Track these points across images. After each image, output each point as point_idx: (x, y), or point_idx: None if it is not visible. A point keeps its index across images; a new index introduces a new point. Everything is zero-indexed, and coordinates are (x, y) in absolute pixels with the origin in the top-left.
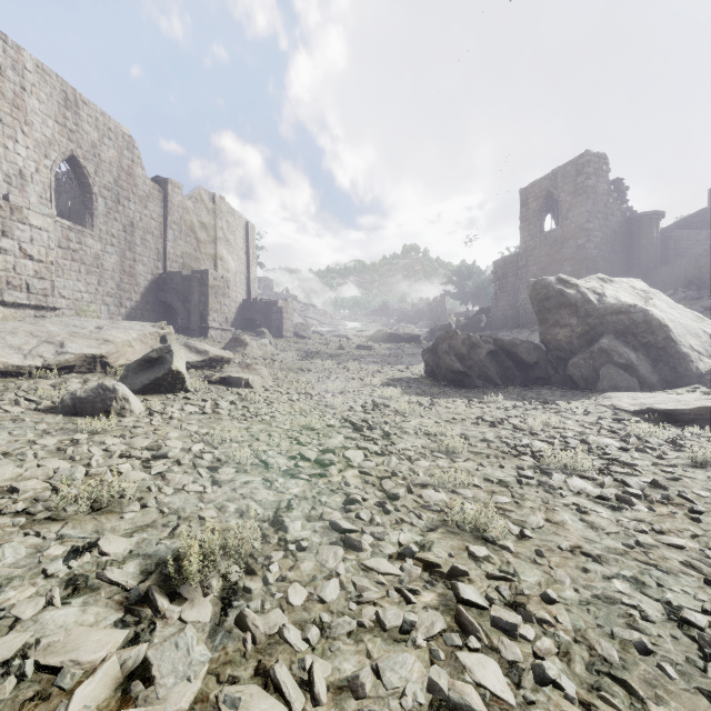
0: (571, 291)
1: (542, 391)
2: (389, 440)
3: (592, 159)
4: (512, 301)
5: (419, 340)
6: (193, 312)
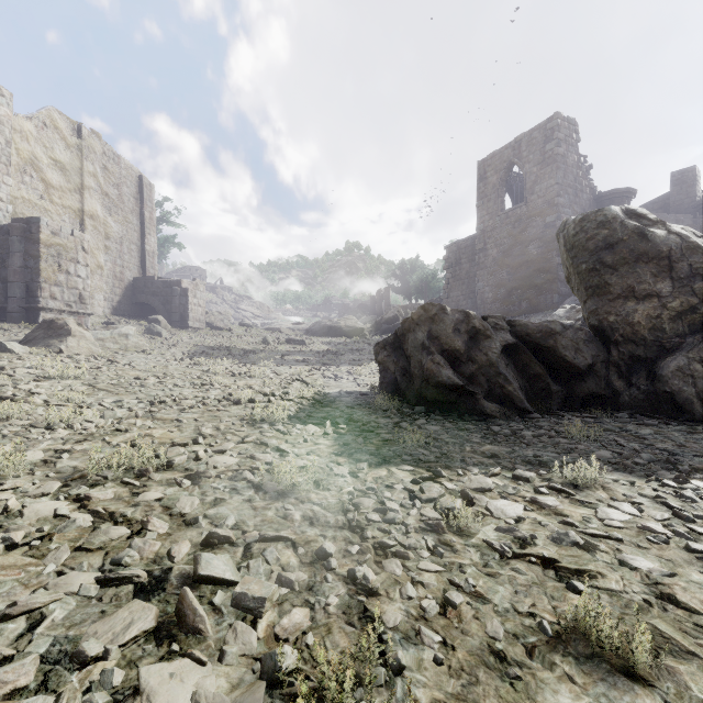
0: (659, 230)
1: (635, 430)
2: None
3: (563, 123)
4: (467, 291)
5: (363, 334)
6: (12, 283)
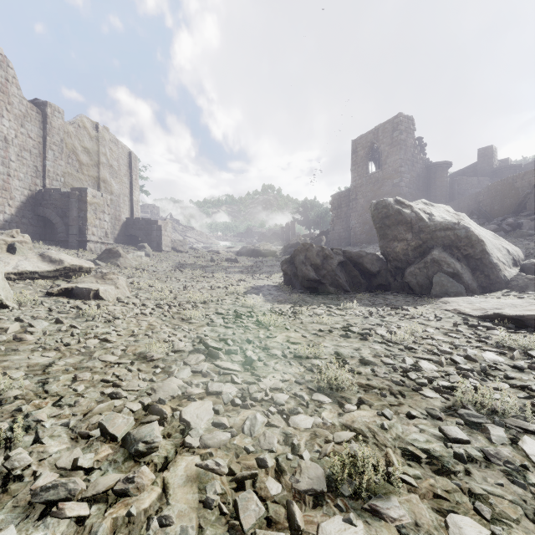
0: (407, 210)
1: (387, 297)
2: (252, 371)
3: (404, 119)
4: (345, 226)
5: (275, 255)
6: (72, 226)
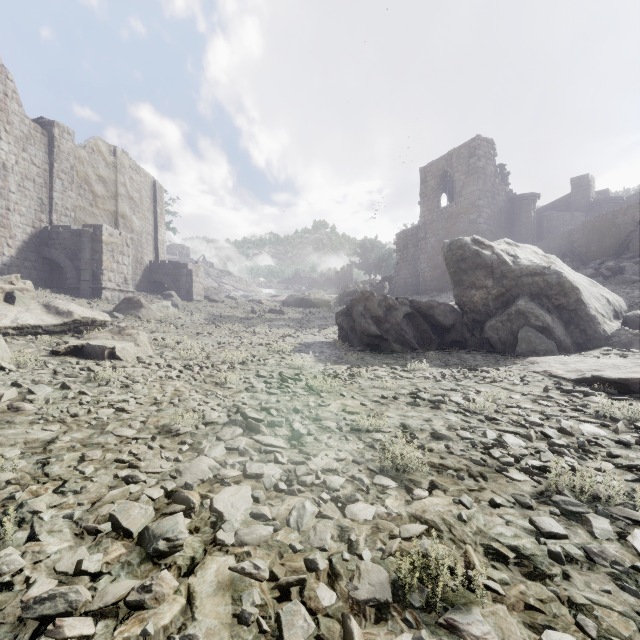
0: (487, 252)
1: (463, 355)
2: (300, 448)
3: (482, 143)
4: (412, 270)
5: (329, 305)
6: (84, 271)
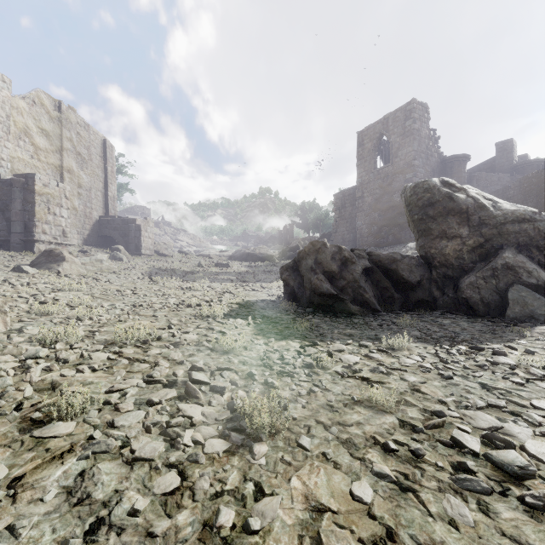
0: (461, 195)
1: (440, 321)
2: None
3: (418, 106)
4: (350, 227)
5: (273, 259)
6: (14, 222)
